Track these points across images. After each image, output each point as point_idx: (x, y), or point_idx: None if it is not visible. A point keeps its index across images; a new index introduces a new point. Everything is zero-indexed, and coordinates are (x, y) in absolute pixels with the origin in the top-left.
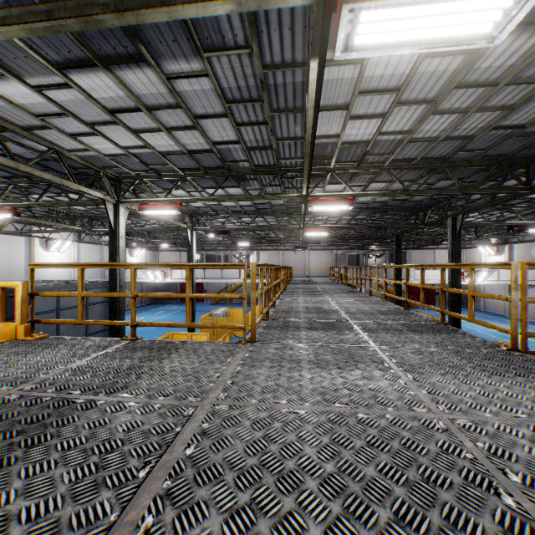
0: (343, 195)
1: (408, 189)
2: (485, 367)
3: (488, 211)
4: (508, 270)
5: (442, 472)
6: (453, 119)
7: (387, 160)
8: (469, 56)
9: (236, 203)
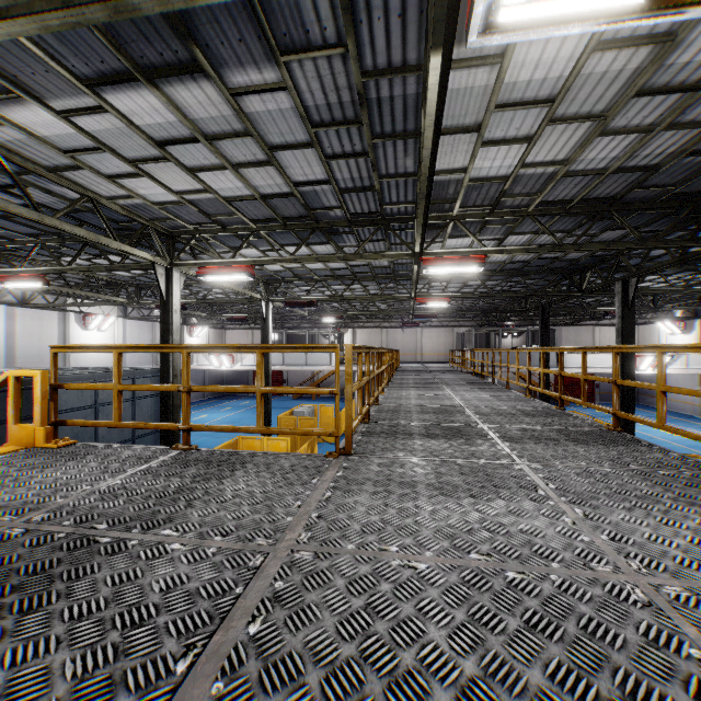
0: (471, 252)
1: (561, 242)
2: (691, 499)
3: (672, 273)
4: (700, 354)
5: (654, 683)
6: (629, 143)
7: (532, 202)
8: (658, 47)
9: (326, 265)
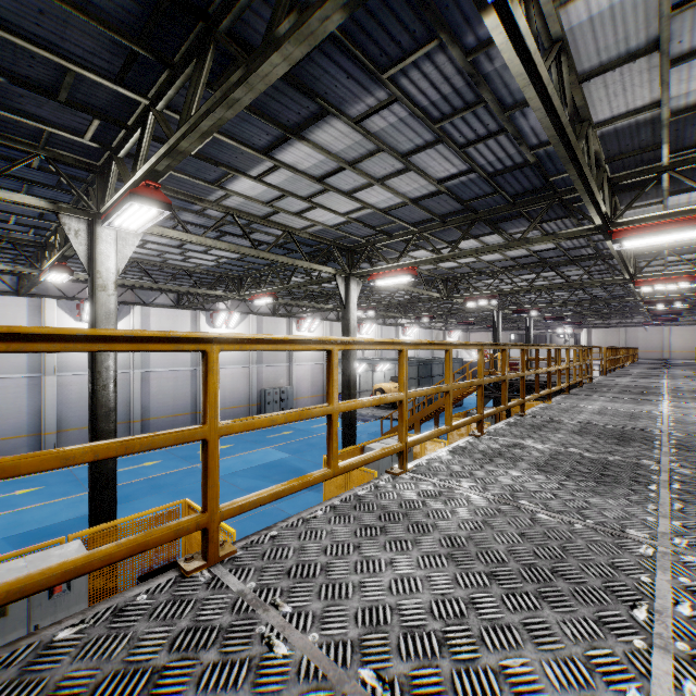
0: (676, 296)
1: None
2: None
3: None
4: None
5: (652, 383)
6: None
7: None
8: None
9: (576, 297)
